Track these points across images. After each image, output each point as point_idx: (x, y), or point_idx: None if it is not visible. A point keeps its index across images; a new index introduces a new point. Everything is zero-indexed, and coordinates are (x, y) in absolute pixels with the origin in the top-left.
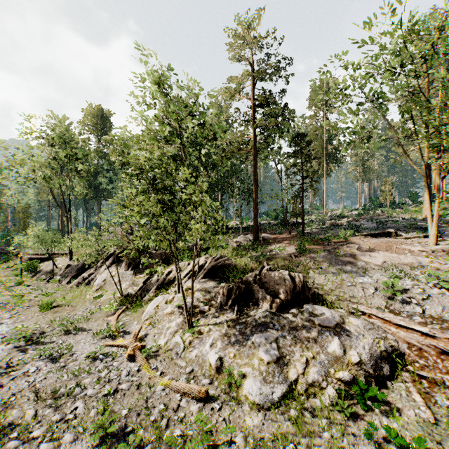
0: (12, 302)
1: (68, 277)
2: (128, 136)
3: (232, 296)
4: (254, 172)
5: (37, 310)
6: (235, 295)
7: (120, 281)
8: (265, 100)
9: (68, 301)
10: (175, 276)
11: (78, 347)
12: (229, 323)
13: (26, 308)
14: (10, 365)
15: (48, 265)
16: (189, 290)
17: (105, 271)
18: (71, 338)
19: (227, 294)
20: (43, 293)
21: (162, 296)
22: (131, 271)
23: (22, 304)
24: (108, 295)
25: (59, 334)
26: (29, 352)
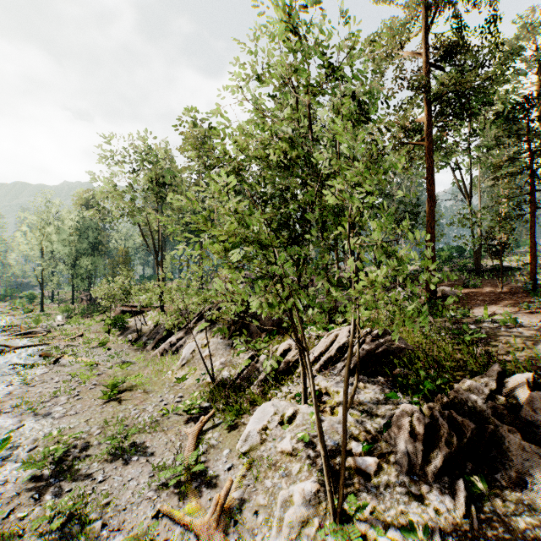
0: (78, 375)
1: (154, 340)
2: (220, 123)
3: (441, 448)
4: (428, 179)
5: (101, 393)
6: (449, 447)
7: (210, 359)
8: (453, 46)
9: (140, 383)
10: (295, 359)
11: (119, 503)
12: (451, 540)
13: (90, 387)
14: (1, 531)
15: (137, 321)
16: (324, 395)
17: (197, 336)
18: (119, 471)
19: (424, 437)
20: (115, 365)
21: (273, 404)
22: (229, 341)
23: (89, 379)
24: (195, 377)
25: (105, 455)
26: (45, 498)
